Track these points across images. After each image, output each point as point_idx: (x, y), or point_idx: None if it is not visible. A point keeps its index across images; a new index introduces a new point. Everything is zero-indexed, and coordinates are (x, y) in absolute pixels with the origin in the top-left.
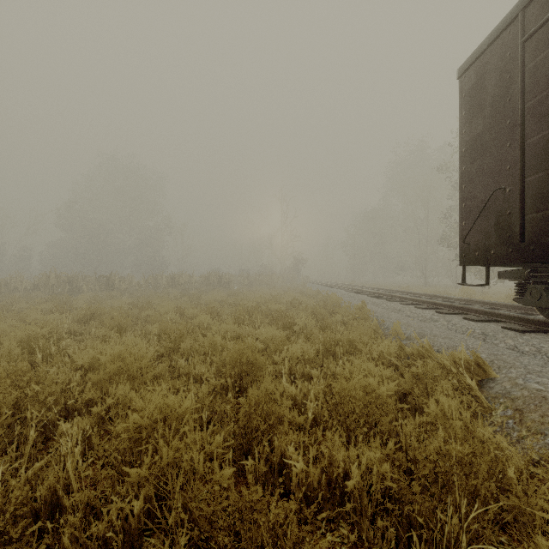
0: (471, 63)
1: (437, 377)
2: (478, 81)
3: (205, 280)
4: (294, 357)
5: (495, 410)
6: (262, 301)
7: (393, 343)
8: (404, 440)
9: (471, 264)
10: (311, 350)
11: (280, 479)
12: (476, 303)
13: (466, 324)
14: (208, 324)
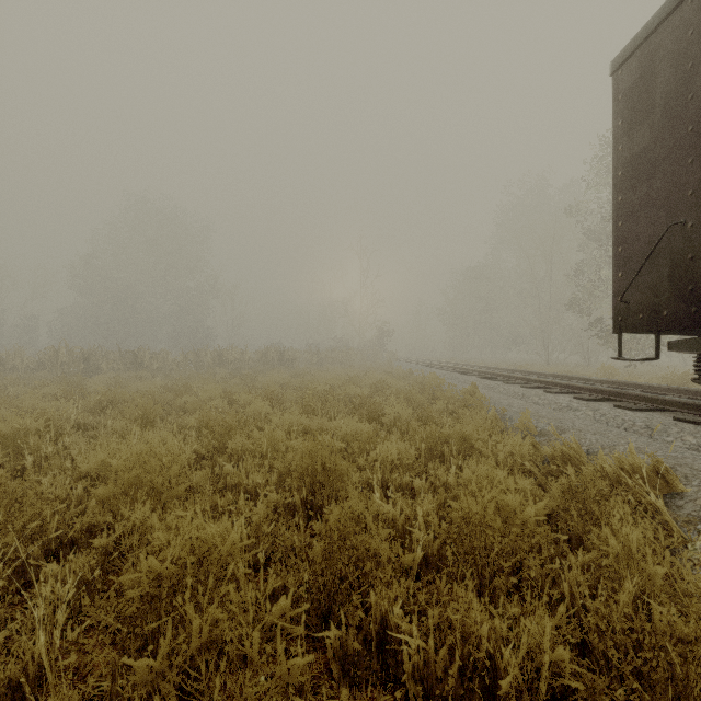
0: (632, 52)
1: (600, 492)
2: (642, 75)
3: (262, 356)
4: (388, 460)
5: (691, 542)
6: (337, 383)
7: (526, 441)
8: (568, 593)
9: (631, 331)
10: (411, 450)
11: (397, 693)
12: (625, 386)
13: (620, 414)
14: (265, 414)
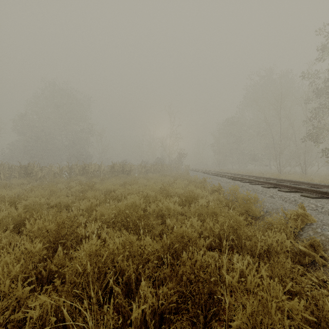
0: None
1: None
2: None
3: (111, 168)
4: None
5: None
6: (151, 197)
7: None
8: None
9: None
10: None
11: None
12: None
13: None
14: (29, 269)
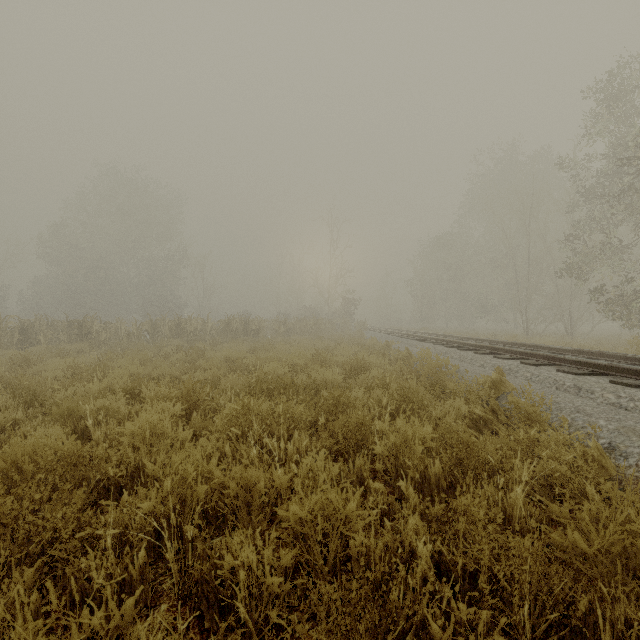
0: None
1: None
2: None
3: (224, 326)
4: None
5: None
6: (299, 364)
7: None
8: None
9: None
10: None
11: None
12: None
13: None
14: (172, 427)
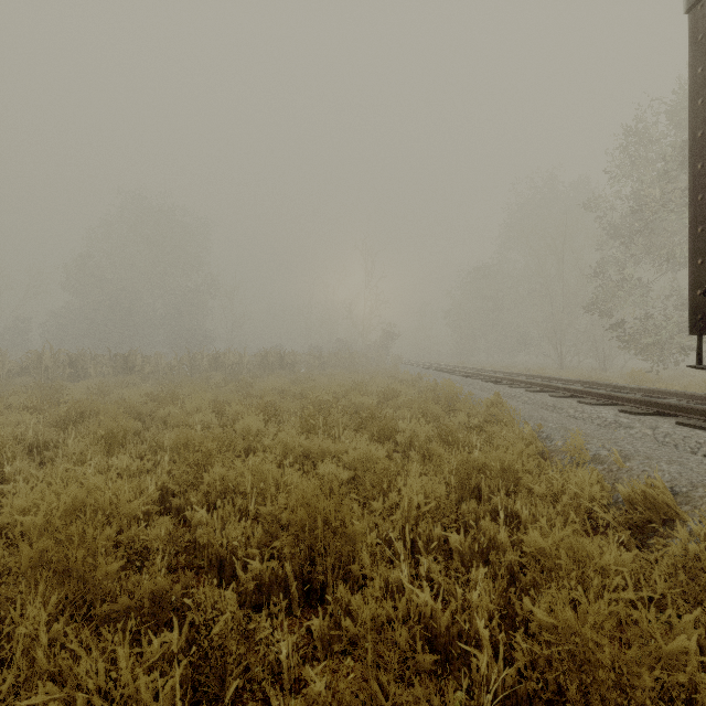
0: None
1: None
2: None
3: (261, 360)
4: (412, 506)
5: None
6: (341, 392)
7: (592, 477)
8: None
9: None
10: (441, 489)
11: None
12: (670, 395)
13: (691, 435)
14: (258, 430)
